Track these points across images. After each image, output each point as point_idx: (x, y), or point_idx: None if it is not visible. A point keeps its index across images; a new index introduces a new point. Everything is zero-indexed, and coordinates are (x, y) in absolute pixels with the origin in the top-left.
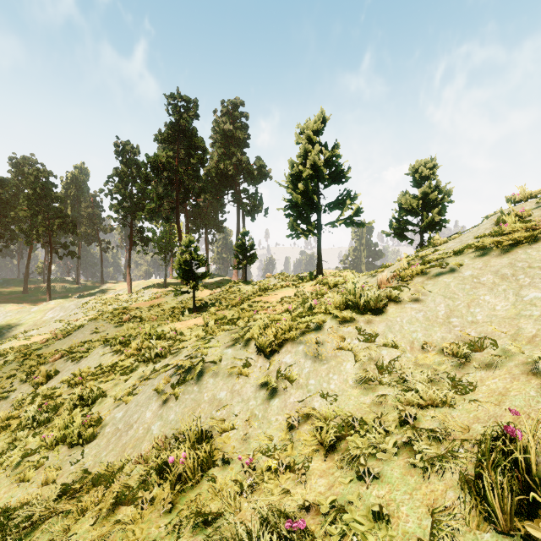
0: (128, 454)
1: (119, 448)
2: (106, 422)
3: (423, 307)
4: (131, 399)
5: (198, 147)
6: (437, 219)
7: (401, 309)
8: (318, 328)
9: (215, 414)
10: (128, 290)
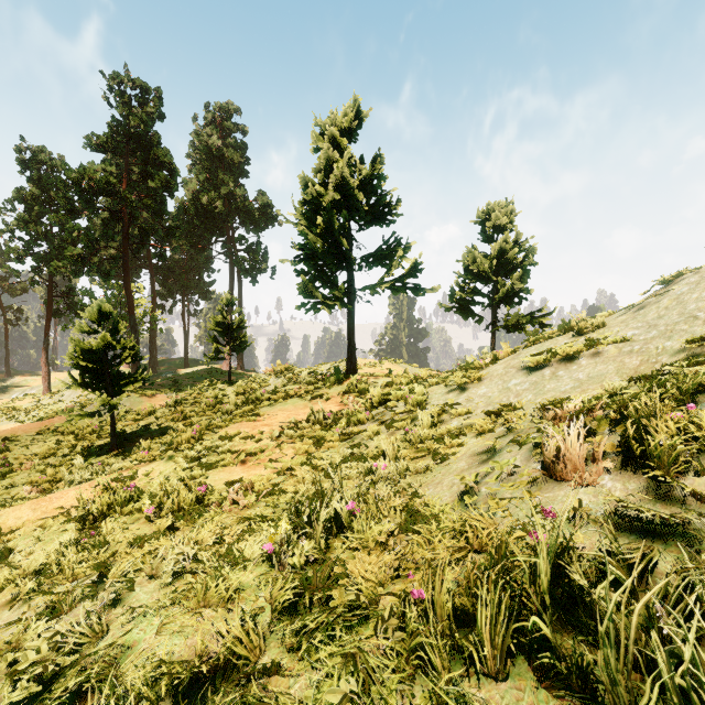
0: None
1: None
2: None
3: None
4: None
5: (162, 165)
6: (516, 288)
7: None
8: None
9: None
10: (45, 388)
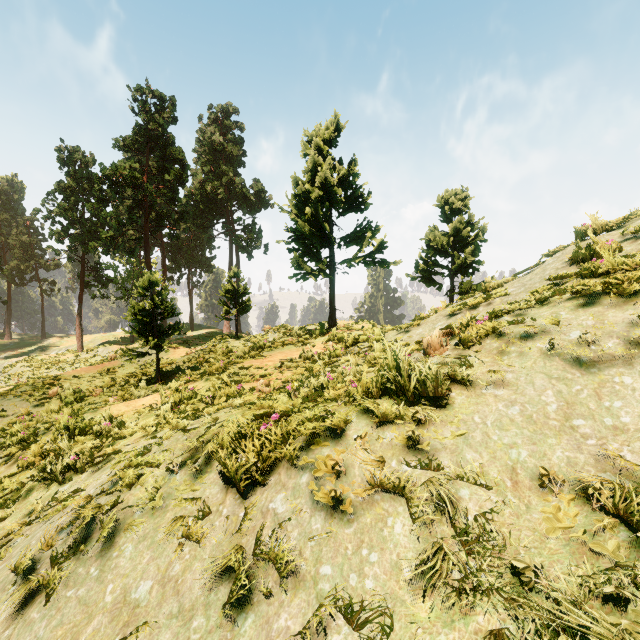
0: None
1: None
2: None
3: (517, 395)
4: None
5: (175, 160)
6: (470, 260)
7: (477, 398)
8: (335, 434)
9: None
10: (78, 347)
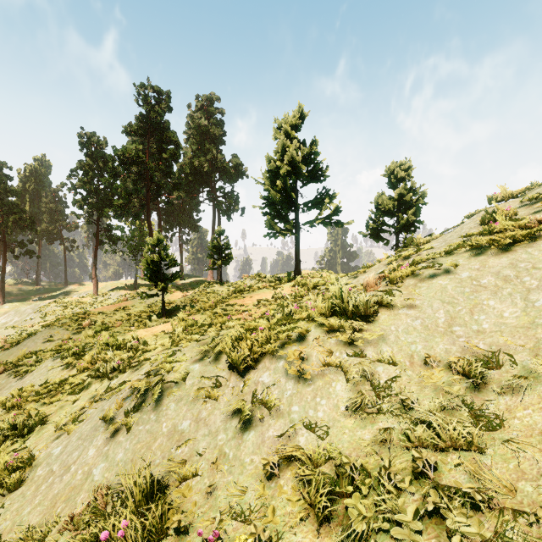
0: (57, 511)
1: (48, 501)
2: (39, 461)
3: (420, 313)
4: (75, 428)
5: (170, 141)
6: (412, 220)
7: (394, 316)
8: (300, 339)
9: (174, 452)
10: (94, 292)
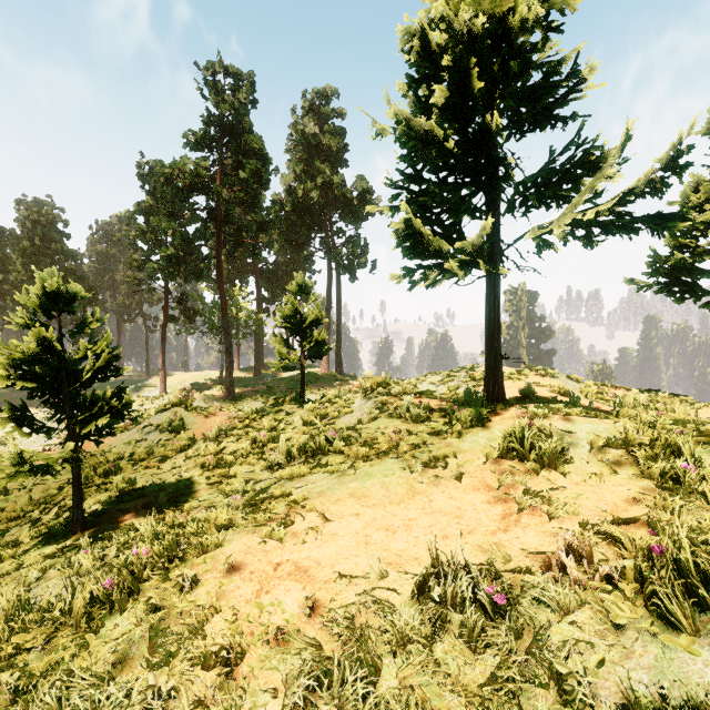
0: None
1: None
2: None
3: None
4: None
5: (255, 155)
6: None
7: None
8: None
9: None
10: (161, 390)
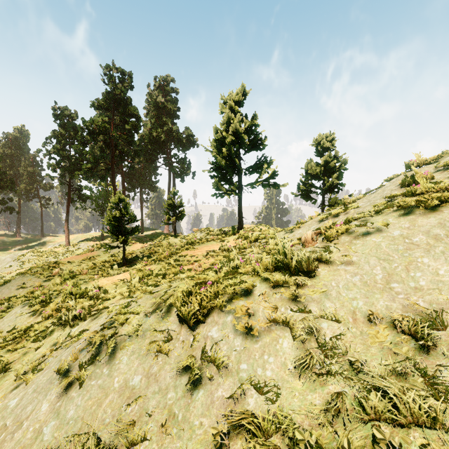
0: None
1: None
2: None
3: (358, 269)
4: (33, 378)
5: (132, 115)
6: (335, 183)
7: (334, 272)
8: (247, 293)
9: (124, 411)
10: (67, 243)
